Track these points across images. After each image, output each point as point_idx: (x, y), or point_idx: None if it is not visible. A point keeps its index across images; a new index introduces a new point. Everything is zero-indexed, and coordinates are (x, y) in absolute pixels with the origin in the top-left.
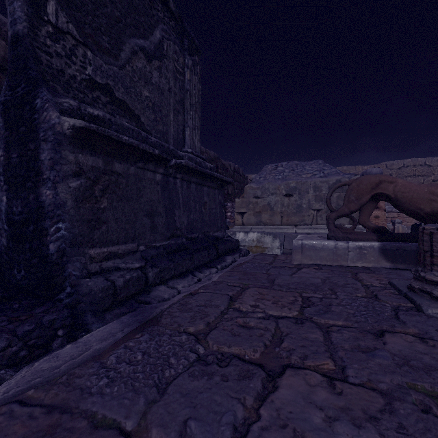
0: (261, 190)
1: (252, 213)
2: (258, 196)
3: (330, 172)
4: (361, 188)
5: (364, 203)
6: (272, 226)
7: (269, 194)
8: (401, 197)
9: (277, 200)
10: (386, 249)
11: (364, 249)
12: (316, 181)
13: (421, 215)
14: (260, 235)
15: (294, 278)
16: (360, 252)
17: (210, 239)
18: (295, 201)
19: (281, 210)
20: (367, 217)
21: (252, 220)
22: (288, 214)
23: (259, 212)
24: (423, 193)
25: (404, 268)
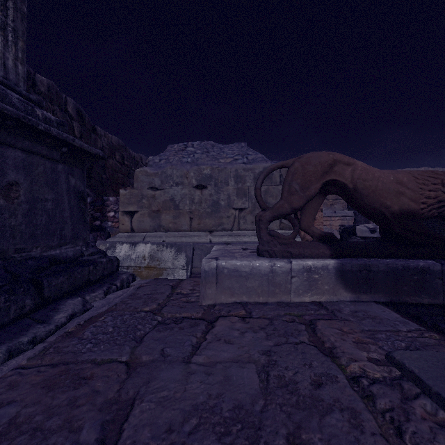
0: (161, 178)
1: (147, 213)
2: (156, 186)
3: (256, 157)
4: (308, 171)
5: (312, 196)
6: (176, 232)
7: (173, 184)
8: (362, 187)
9: (184, 194)
10: (345, 270)
11: (315, 272)
12: (238, 167)
13: (386, 216)
14: (156, 247)
15: (194, 376)
16: (309, 277)
17: (25, 267)
18: (211, 196)
19: (190, 208)
20: (312, 218)
21: (147, 224)
22: (200, 215)
23: (157, 211)
24: (389, 182)
25: (369, 300)
